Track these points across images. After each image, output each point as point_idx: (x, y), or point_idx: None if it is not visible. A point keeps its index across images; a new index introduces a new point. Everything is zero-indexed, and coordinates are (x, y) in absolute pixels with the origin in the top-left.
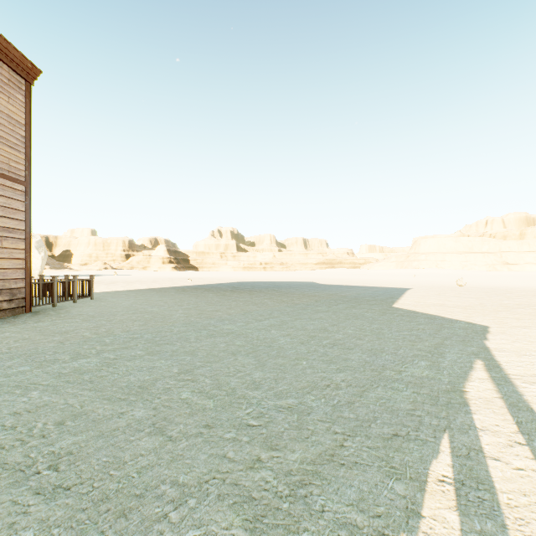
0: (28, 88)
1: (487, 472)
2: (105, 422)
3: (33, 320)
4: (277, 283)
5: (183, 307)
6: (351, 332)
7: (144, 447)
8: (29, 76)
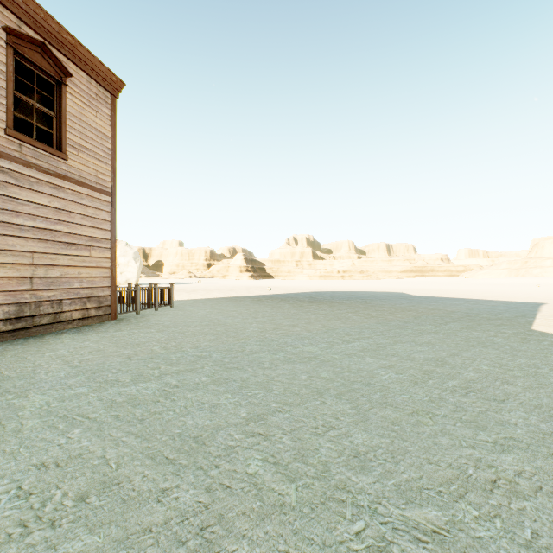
0: (113, 101)
1: None
2: (137, 508)
3: (114, 328)
4: (359, 293)
5: (258, 320)
6: (486, 368)
7: None
8: (114, 90)
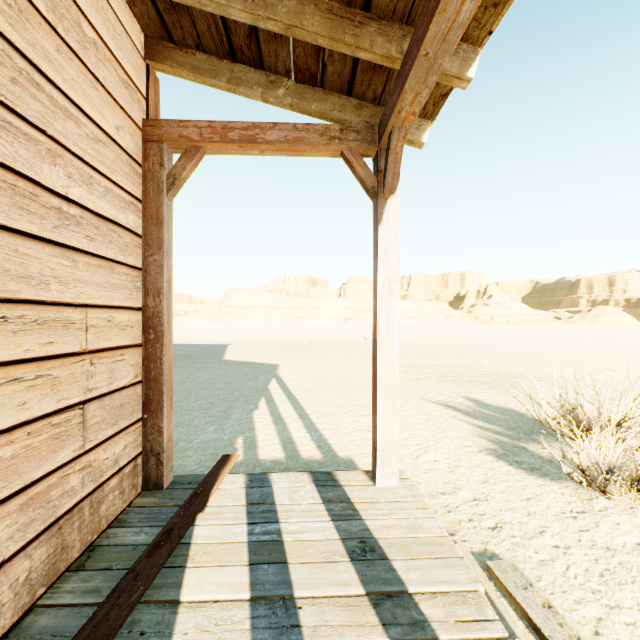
0: None
1: (274, 399)
2: None
3: None
4: None
5: None
6: (207, 376)
7: None
8: None
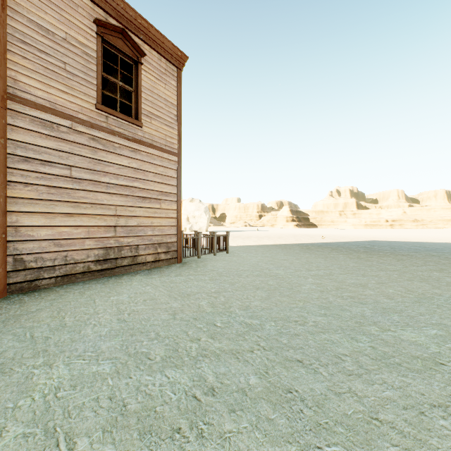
0: (179, 74)
1: None
2: None
3: (176, 272)
4: (426, 244)
5: (312, 273)
6: None
7: None
8: (179, 64)
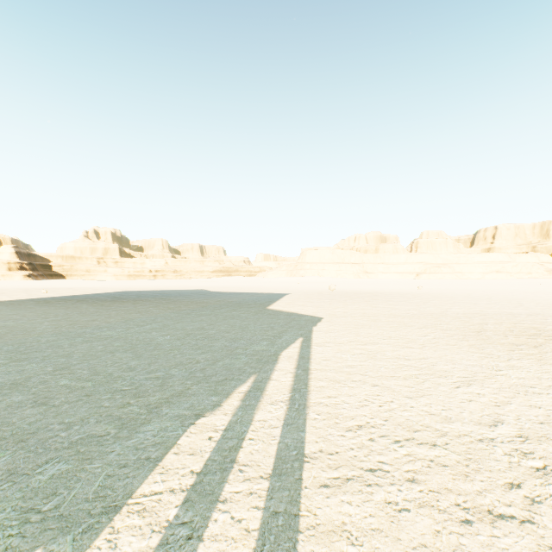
0: None
1: (266, 385)
2: None
3: None
4: (167, 292)
5: (50, 319)
6: (223, 328)
7: (30, 413)
8: None
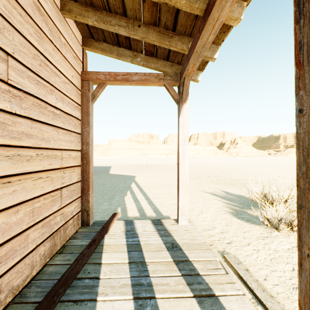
0: None
1: (133, 191)
2: None
3: None
4: None
5: None
6: (102, 181)
7: None
8: None
